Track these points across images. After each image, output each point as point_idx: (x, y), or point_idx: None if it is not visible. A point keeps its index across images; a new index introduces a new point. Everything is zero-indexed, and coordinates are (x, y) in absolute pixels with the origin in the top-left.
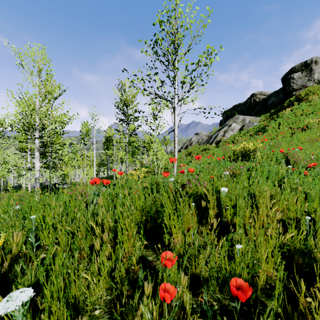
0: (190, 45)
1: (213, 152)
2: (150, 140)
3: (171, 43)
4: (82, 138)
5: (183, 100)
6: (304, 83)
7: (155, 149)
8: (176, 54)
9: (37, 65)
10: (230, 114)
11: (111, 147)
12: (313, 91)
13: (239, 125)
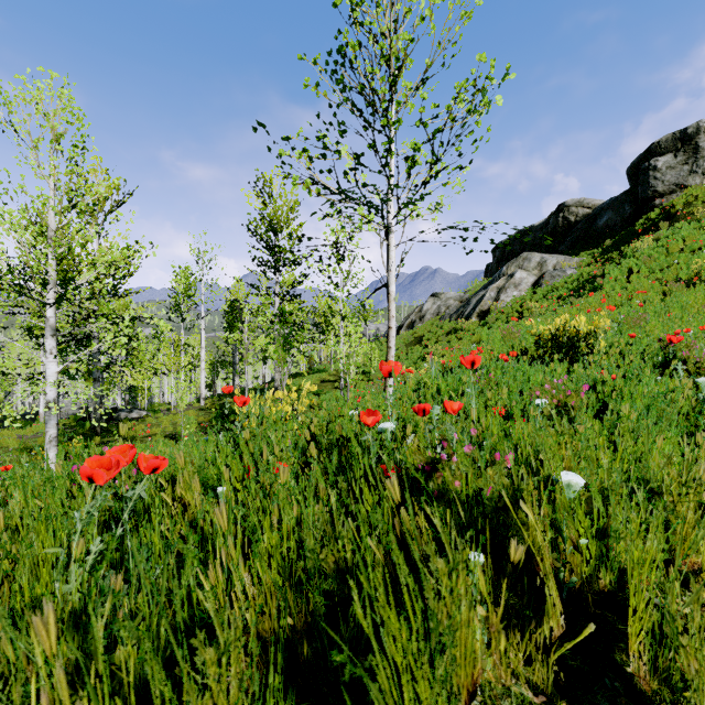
0: (428, 67)
1: (479, 337)
2: (330, 309)
3: (381, 57)
4: (176, 304)
5: (413, 204)
6: (681, 180)
7: (341, 331)
8: (392, 91)
9: (49, 124)
10: (509, 250)
11: (238, 326)
12: (703, 196)
13: (531, 276)
